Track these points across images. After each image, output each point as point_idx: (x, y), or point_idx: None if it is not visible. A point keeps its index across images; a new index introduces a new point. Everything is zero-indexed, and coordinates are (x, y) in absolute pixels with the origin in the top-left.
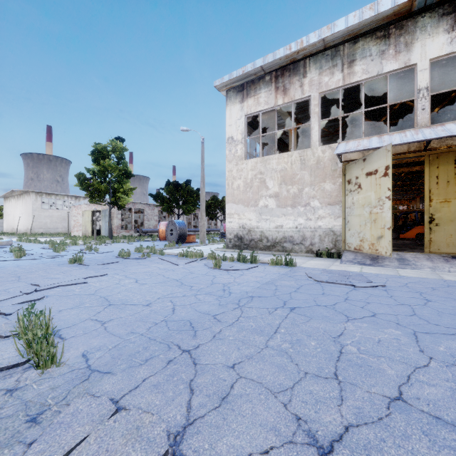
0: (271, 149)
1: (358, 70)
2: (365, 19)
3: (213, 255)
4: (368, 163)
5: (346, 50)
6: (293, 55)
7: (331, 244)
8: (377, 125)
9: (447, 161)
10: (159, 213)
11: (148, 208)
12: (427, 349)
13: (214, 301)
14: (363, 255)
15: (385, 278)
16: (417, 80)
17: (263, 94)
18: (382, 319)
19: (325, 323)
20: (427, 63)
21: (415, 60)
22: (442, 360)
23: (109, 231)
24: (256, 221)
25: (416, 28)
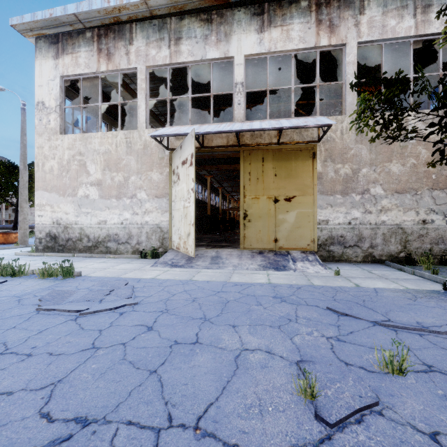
0: None
1: (184, 50)
2: None
3: None
4: (182, 151)
5: (173, 24)
6: (115, 13)
7: (159, 242)
8: None
9: (257, 158)
10: None
11: None
12: None
13: None
14: (184, 254)
15: (164, 286)
16: (235, 73)
17: (84, 53)
18: None
19: None
20: (242, 58)
21: (233, 53)
22: None
23: None
24: (75, 215)
25: (234, 20)
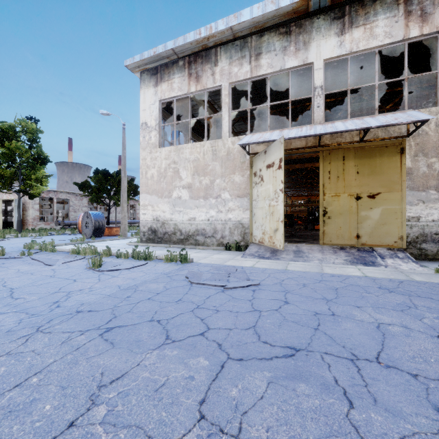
0: (197, 140)
1: (263, 64)
2: (268, 12)
3: (108, 251)
4: (267, 155)
5: (253, 42)
6: (204, 41)
7: (240, 236)
8: (293, 123)
9: (337, 157)
10: (91, 204)
11: (75, 198)
12: (213, 396)
13: (11, 324)
14: (266, 248)
15: (268, 273)
16: (313, 78)
17: (177, 79)
18: (207, 339)
19: (121, 356)
20: (321, 63)
21: (311, 59)
22: (213, 422)
23: (17, 224)
24: (170, 213)
25: (312, 28)
